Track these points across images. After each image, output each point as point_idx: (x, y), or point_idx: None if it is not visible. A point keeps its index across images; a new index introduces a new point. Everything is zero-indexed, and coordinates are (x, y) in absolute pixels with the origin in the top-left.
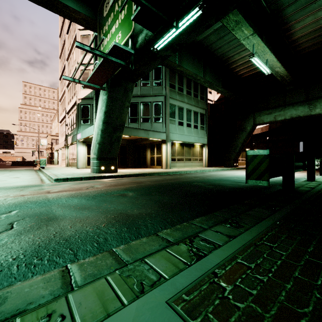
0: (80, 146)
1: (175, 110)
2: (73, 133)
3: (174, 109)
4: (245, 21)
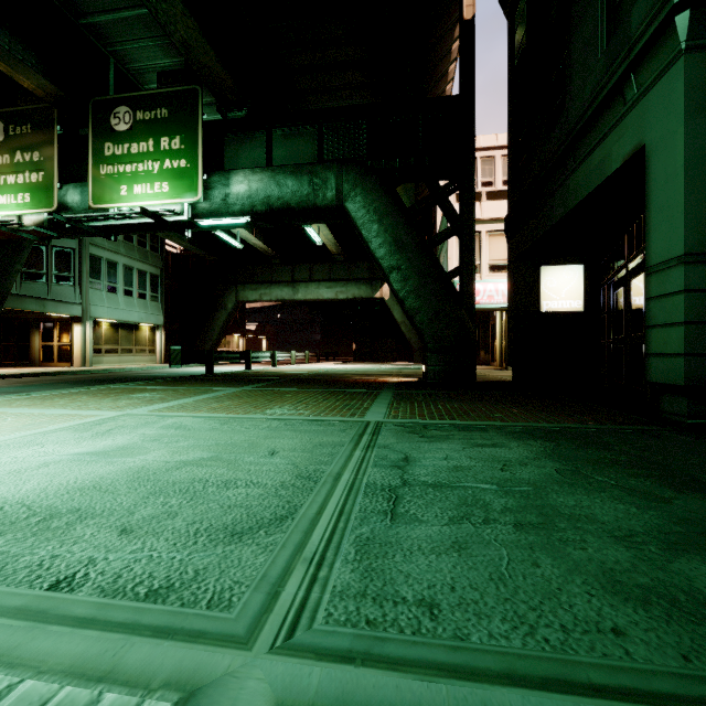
0: None
1: (102, 267)
2: None
3: (100, 265)
4: None
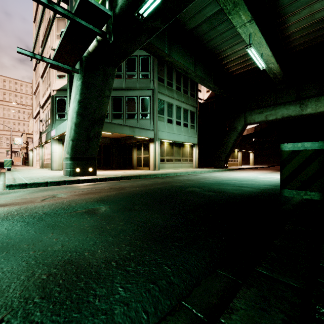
0: (55, 145)
1: (164, 107)
2: (47, 129)
3: (163, 105)
4: (243, 3)
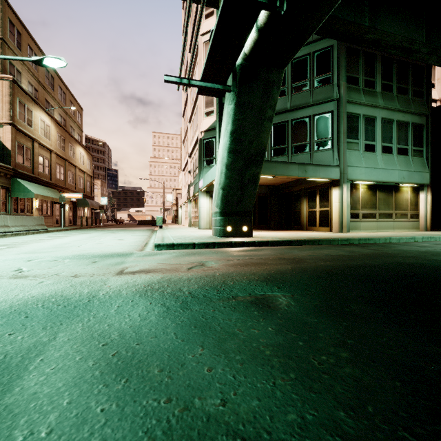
0: (202, 198)
1: (358, 125)
2: (195, 181)
3: (356, 123)
4: None
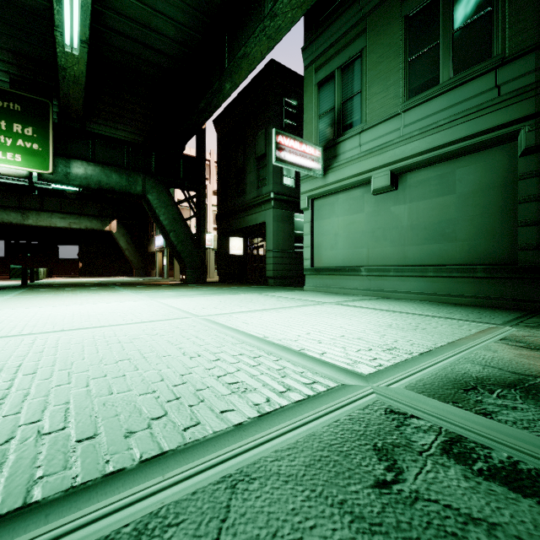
0: None
1: None
2: None
3: None
4: None
